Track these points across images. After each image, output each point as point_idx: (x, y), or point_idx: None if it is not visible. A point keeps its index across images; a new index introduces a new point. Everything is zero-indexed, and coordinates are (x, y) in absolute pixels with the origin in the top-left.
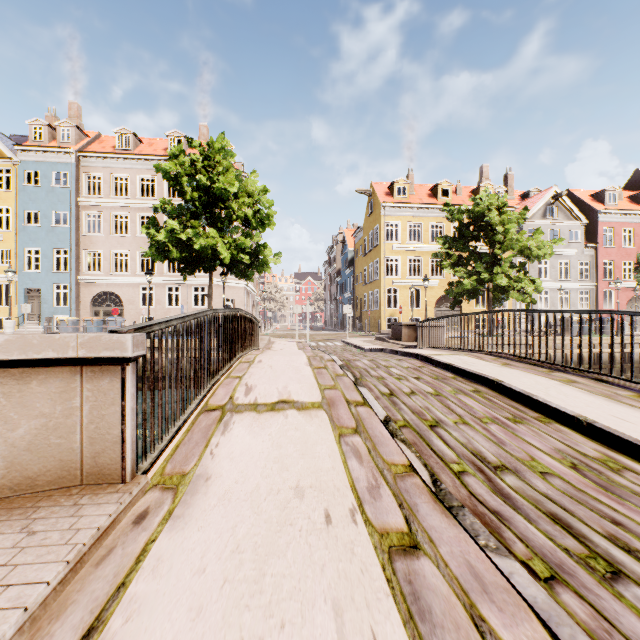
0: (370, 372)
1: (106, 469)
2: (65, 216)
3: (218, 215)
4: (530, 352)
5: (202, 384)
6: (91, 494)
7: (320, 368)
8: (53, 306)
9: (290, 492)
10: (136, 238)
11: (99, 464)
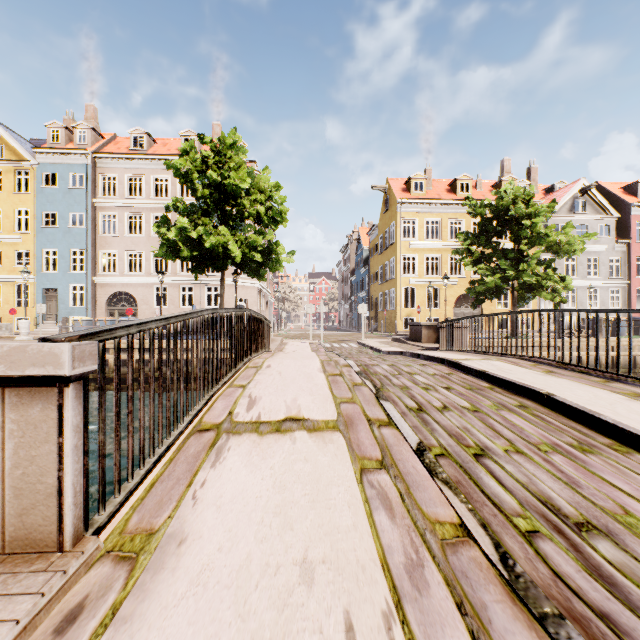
0: (392, 380)
1: (37, 532)
2: (82, 217)
3: (229, 212)
4: (559, 354)
5: (197, 396)
6: (8, 573)
7: (335, 375)
8: (70, 306)
9: (294, 571)
10: (150, 238)
11: (27, 525)
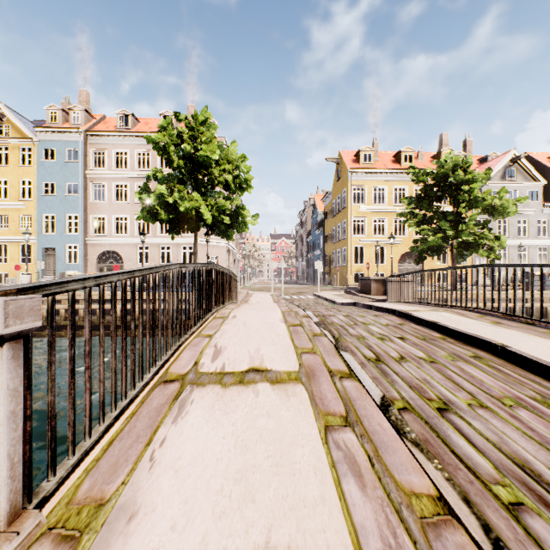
0: (348, 330)
1: None
2: (77, 187)
3: (201, 180)
4: (494, 305)
5: (164, 347)
6: None
7: (295, 325)
8: (66, 263)
9: None
10: (134, 204)
11: None
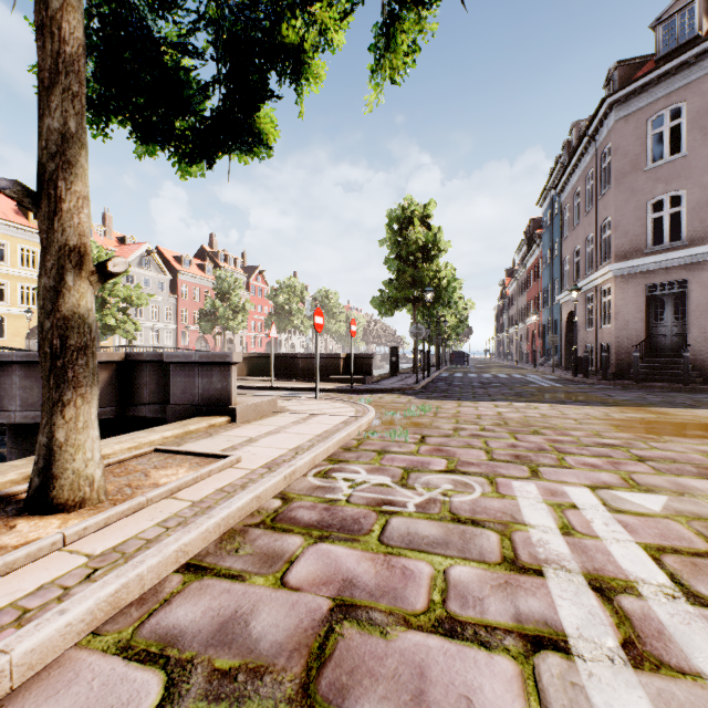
0: None
1: None
2: None
3: None
4: None
5: None
6: None
7: None
8: None
9: None
10: None
11: None
